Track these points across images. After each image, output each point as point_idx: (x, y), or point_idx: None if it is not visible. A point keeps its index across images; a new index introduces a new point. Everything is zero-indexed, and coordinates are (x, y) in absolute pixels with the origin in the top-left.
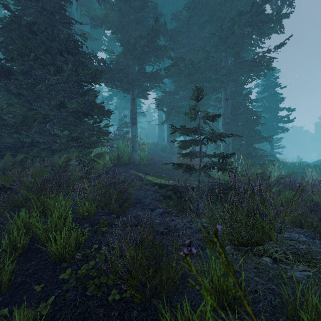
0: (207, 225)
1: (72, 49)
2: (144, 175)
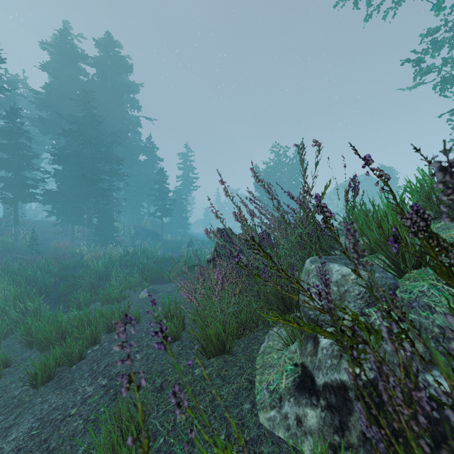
0: None
1: None
2: (22, 256)
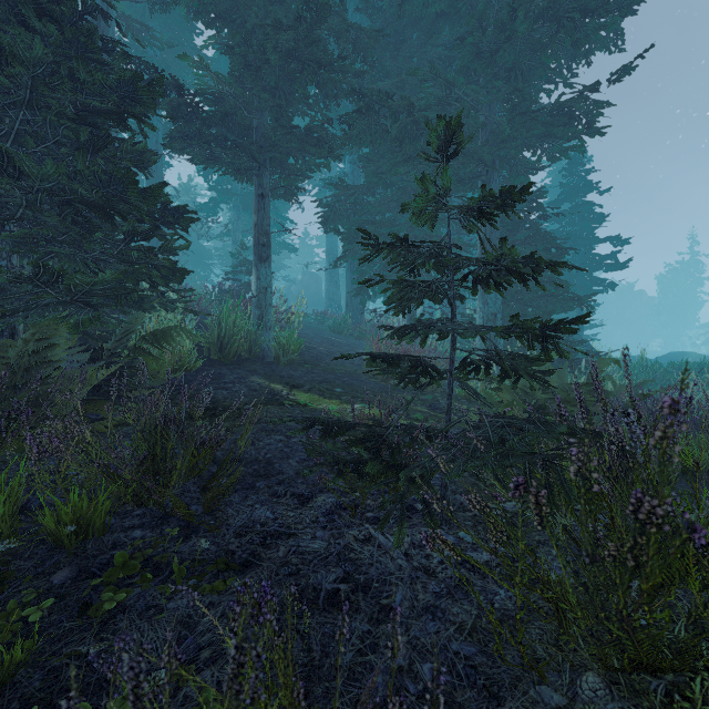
0: (482, 562)
1: (56, 5)
2: (288, 391)
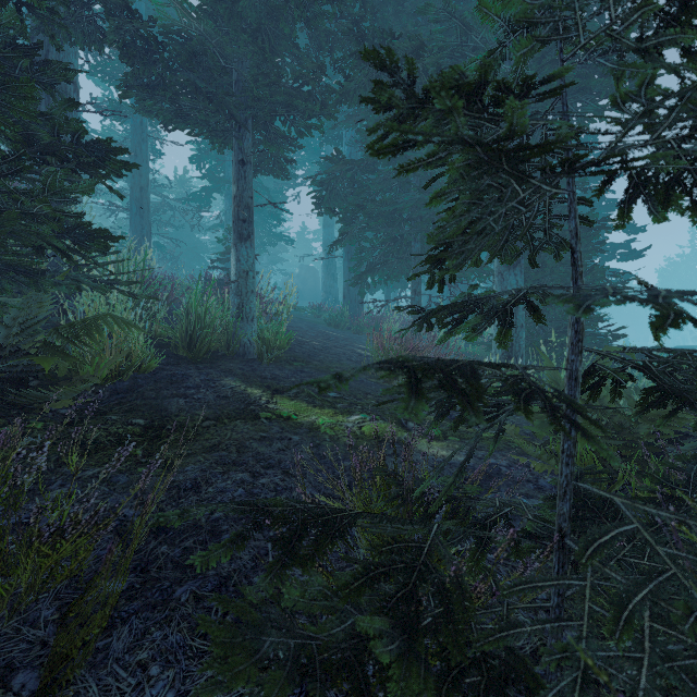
0: None
1: None
2: (269, 397)
